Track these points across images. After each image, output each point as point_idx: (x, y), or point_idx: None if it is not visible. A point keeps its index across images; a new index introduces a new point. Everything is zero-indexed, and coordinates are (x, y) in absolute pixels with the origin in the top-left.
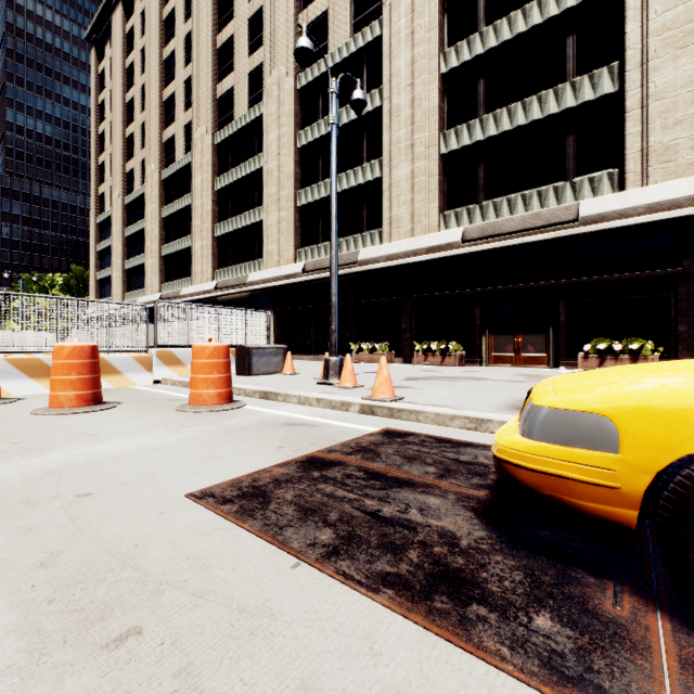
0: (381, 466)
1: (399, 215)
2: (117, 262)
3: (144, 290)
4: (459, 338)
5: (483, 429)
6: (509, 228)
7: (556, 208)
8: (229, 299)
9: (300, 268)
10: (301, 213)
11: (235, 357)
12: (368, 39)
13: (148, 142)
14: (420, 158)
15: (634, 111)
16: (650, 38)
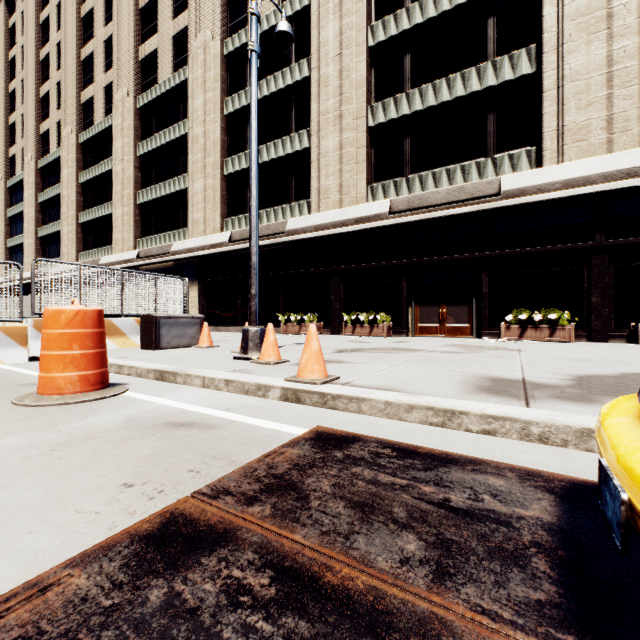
0: (309, 543)
1: (327, 185)
2: (30, 229)
3: (60, 258)
4: (386, 309)
5: (454, 426)
6: (434, 200)
7: (479, 182)
8: (152, 269)
9: (227, 237)
10: (229, 181)
11: (141, 328)
12: (296, 8)
13: (63, 102)
14: (348, 129)
15: (551, 91)
16: (565, 22)
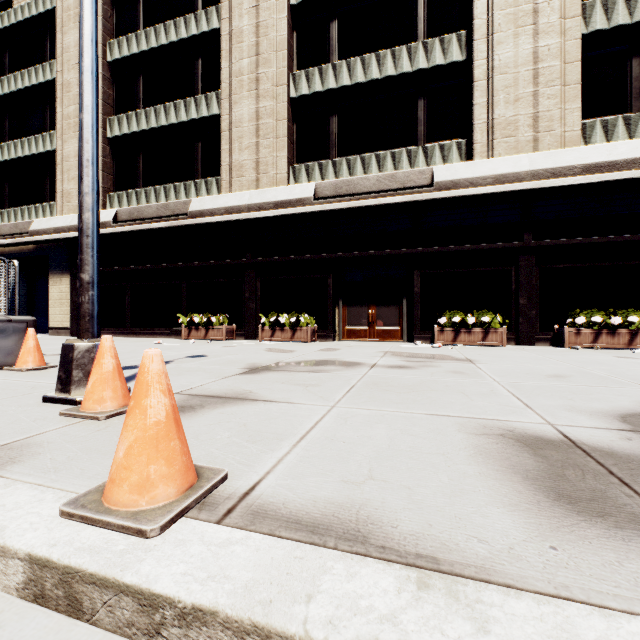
0: None
1: (241, 161)
2: None
3: None
4: (310, 310)
5: None
6: (364, 188)
7: (411, 171)
8: (2, 253)
9: (110, 216)
10: (114, 147)
11: None
12: None
13: None
14: (266, 97)
15: (481, 81)
16: (495, 10)
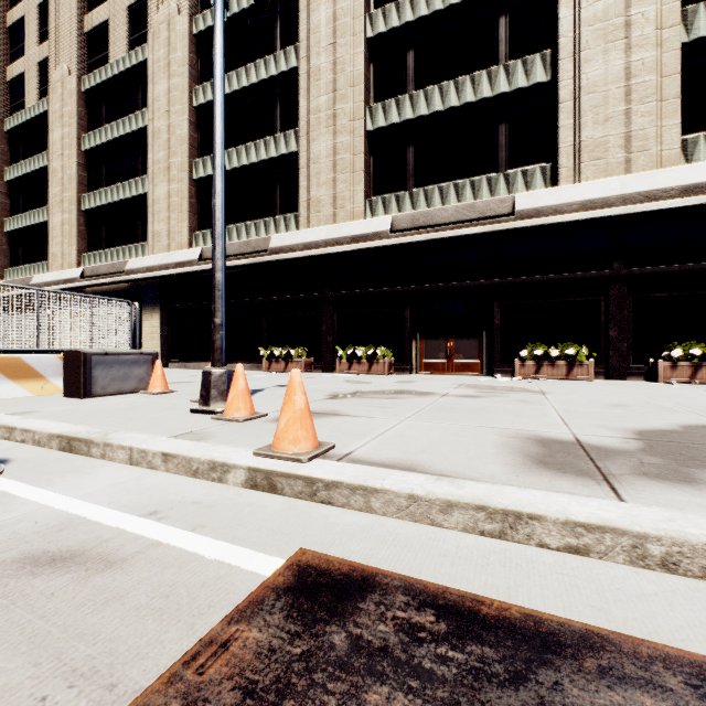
0: None
1: (319, 197)
2: None
3: None
4: (387, 343)
5: (519, 537)
6: (442, 219)
7: (491, 200)
8: (101, 291)
9: (197, 254)
10: (199, 187)
11: (64, 368)
12: None
13: None
14: (343, 132)
15: (567, 102)
16: (582, 27)
